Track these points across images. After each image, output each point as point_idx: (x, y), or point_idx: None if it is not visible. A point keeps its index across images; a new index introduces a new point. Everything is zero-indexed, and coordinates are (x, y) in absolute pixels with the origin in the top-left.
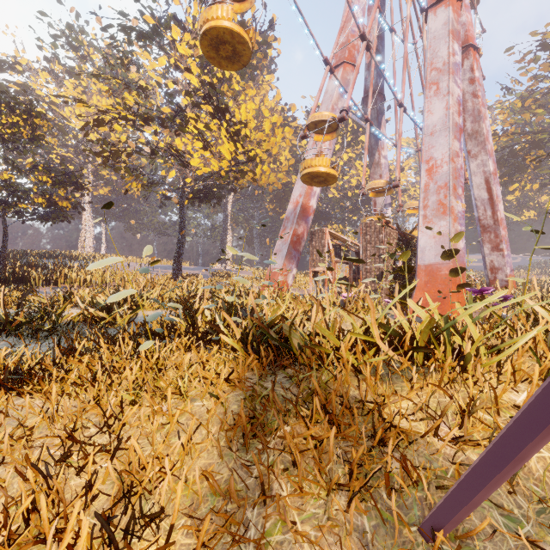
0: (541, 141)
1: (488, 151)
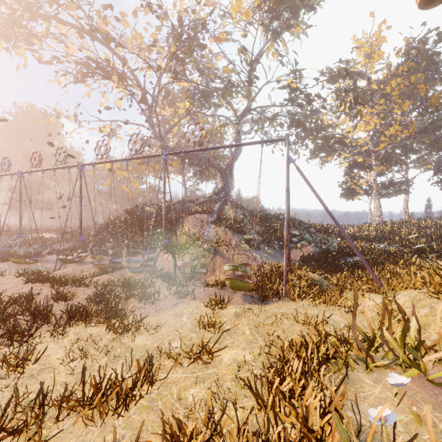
0: None
1: None
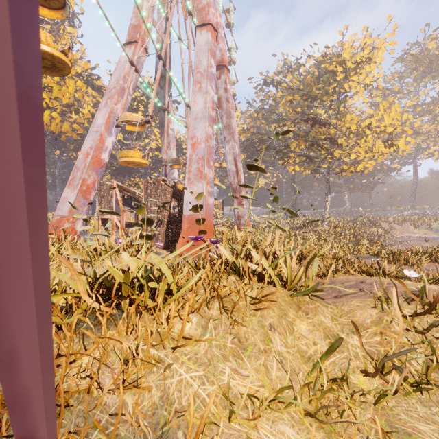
0: (265, 140)
1: (235, 140)
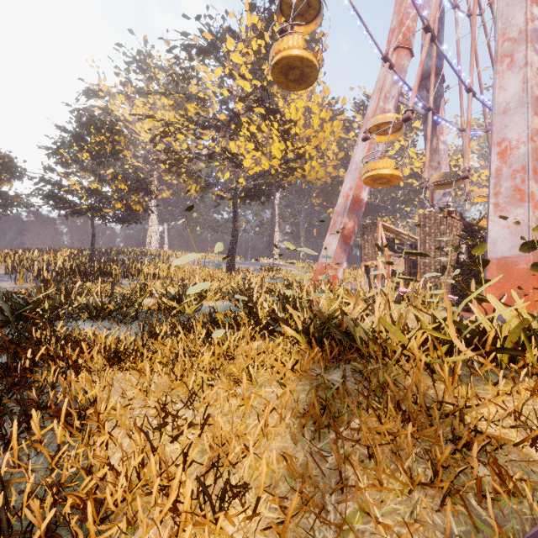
0: None
1: None
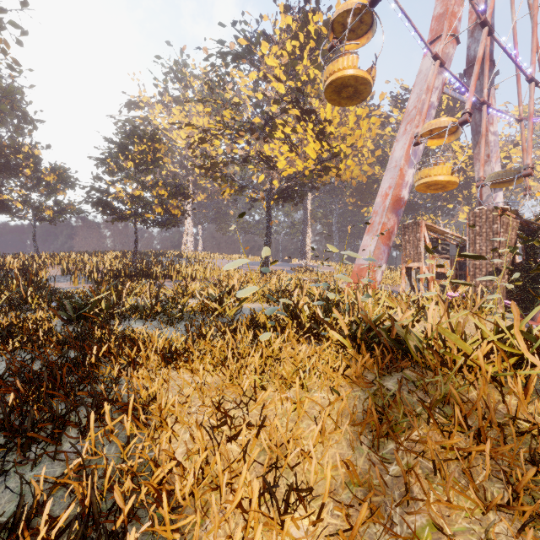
0: None
1: None
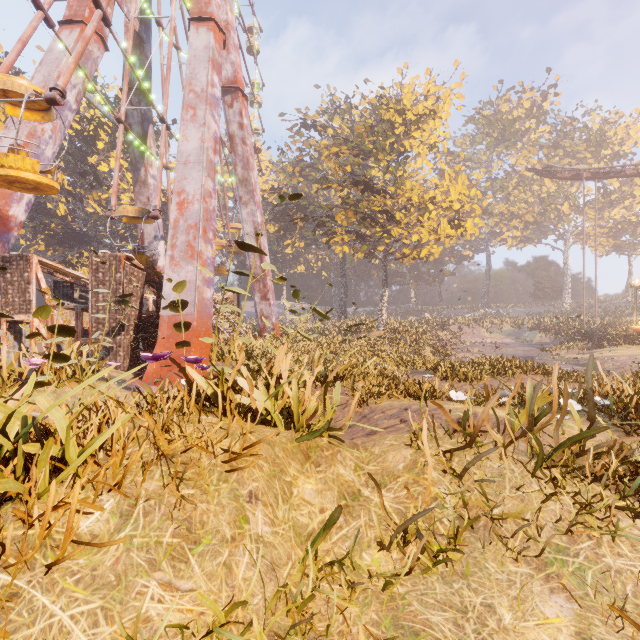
0: (304, 206)
1: (257, 202)
